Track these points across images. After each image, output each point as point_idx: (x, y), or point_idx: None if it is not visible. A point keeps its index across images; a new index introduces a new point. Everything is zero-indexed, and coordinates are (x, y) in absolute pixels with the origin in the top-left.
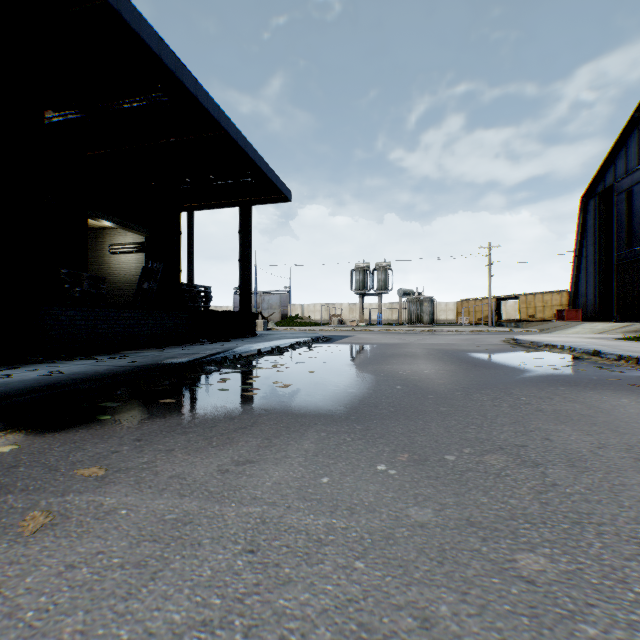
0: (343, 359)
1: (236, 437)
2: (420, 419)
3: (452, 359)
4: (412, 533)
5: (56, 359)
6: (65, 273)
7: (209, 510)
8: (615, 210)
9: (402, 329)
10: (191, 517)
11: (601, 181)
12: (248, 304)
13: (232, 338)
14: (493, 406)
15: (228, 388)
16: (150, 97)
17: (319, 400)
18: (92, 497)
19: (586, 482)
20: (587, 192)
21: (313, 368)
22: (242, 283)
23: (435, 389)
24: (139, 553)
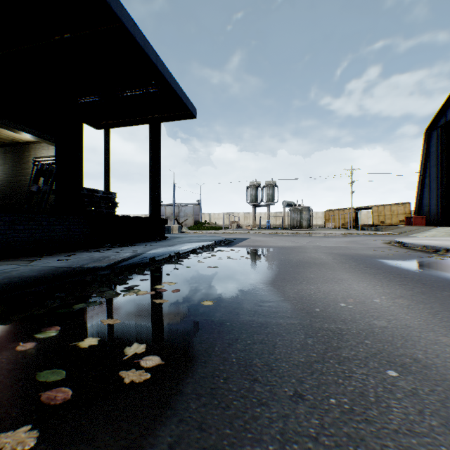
0: (248, 271)
1: None
2: None
3: (376, 270)
4: None
5: None
6: None
7: None
8: None
9: (288, 232)
10: None
11: (443, 116)
12: (157, 210)
13: (139, 242)
14: None
15: (3, 384)
16: None
17: None
18: None
19: None
20: (430, 125)
21: (211, 292)
22: (152, 192)
23: None
24: None
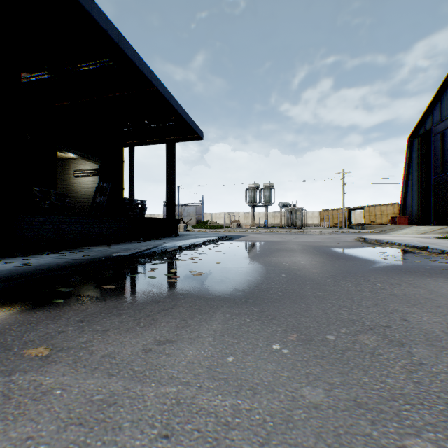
0: (241, 253)
1: (159, 318)
2: (302, 302)
3: (320, 253)
4: (308, 415)
5: (30, 253)
6: (37, 190)
7: (132, 390)
8: (433, 146)
9: (282, 230)
10: (116, 398)
11: (422, 126)
12: (172, 213)
13: (161, 237)
14: (357, 291)
15: (156, 276)
16: (100, 62)
17: (224, 286)
18: (34, 376)
19: (447, 361)
20: (412, 134)
21: (219, 260)
22: (168, 198)
23: (311, 277)
24: (64, 439)
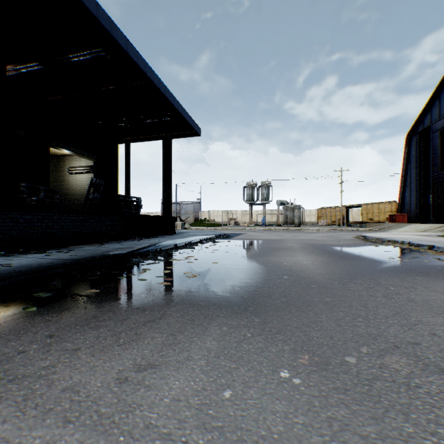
0: (239, 252)
1: (143, 332)
2: (310, 310)
3: (322, 252)
4: None
5: (15, 253)
6: (24, 186)
7: None
8: (431, 144)
9: (280, 228)
10: None
11: (421, 123)
12: (169, 210)
13: (157, 235)
14: (369, 296)
15: (147, 278)
16: (92, 52)
17: (221, 290)
18: None
19: None
20: (411, 131)
21: (216, 259)
22: (165, 195)
23: (315, 279)
24: None
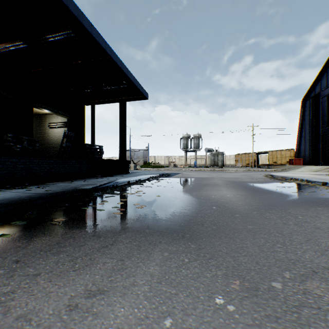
0: (177, 187)
1: (97, 257)
2: (236, 237)
3: (241, 187)
4: None
5: (3, 188)
6: (11, 136)
7: None
8: (321, 106)
9: (207, 169)
10: None
11: (313, 91)
12: (124, 156)
13: (115, 174)
14: (283, 224)
15: (104, 208)
16: (64, 34)
17: (163, 219)
18: None
19: None
20: (305, 97)
21: (159, 193)
22: (121, 144)
23: (238, 209)
24: None
